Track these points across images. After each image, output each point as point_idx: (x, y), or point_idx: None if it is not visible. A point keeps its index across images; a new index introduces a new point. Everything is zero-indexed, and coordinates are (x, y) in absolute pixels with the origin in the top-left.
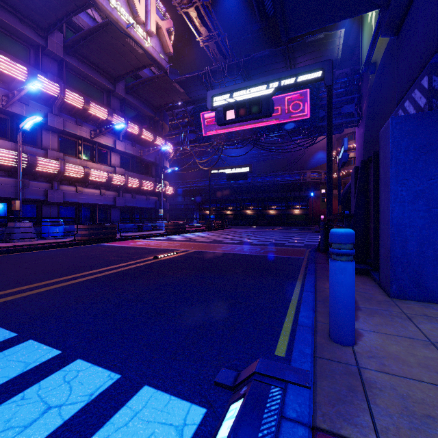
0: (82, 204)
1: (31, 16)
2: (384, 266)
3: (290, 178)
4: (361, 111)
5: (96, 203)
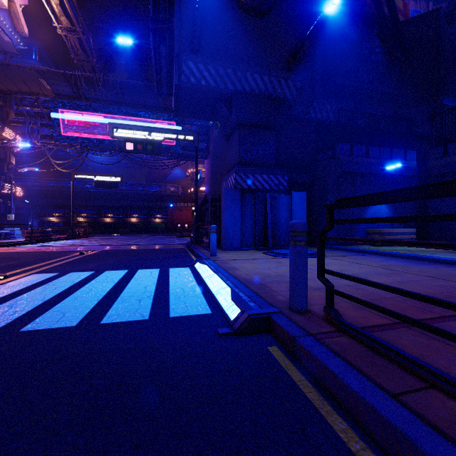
0: None
1: None
2: (223, 241)
3: (152, 189)
4: (209, 149)
5: None
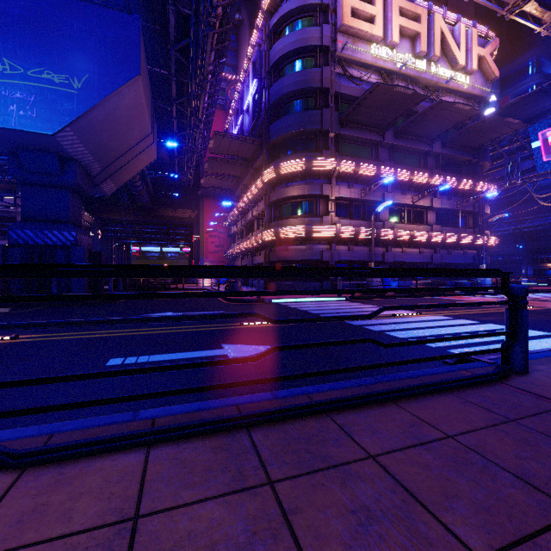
0: (405, 263)
1: (377, 124)
2: None
3: None
4: None
5: (416, 261)
